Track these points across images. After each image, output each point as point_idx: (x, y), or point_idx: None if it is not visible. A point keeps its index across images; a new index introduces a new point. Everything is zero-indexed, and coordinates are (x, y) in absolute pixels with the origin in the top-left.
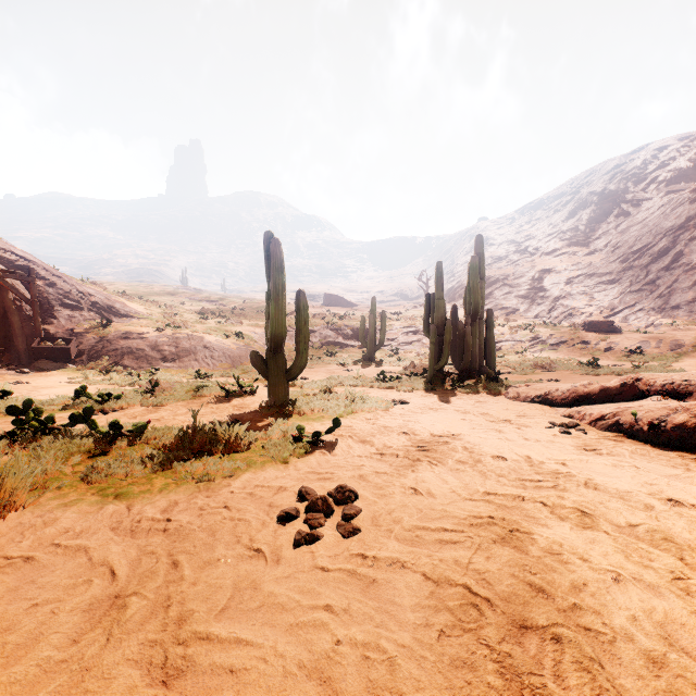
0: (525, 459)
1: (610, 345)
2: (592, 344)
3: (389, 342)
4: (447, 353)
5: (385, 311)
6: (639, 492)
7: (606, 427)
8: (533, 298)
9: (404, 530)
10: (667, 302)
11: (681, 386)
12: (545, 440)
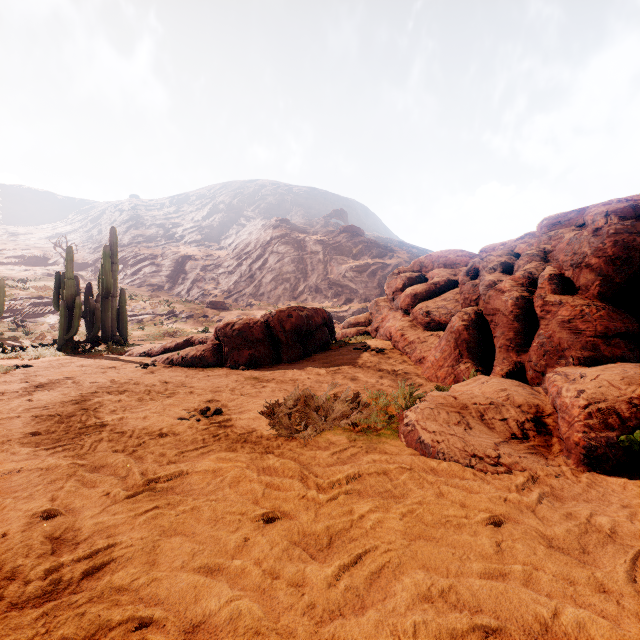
0: (111, 381)
1: (221, 318)
2: (210, 317)
3: (11, 313)
4: (77, 325)
5: (4, 276)
6: (156, 382)
7: (168, 363)
8: (177, 278)
9: (20, 411)
10: (258, 291)
11: (205, 339)
12: (130, 372)
